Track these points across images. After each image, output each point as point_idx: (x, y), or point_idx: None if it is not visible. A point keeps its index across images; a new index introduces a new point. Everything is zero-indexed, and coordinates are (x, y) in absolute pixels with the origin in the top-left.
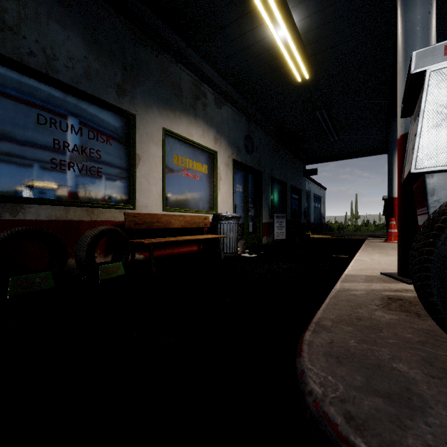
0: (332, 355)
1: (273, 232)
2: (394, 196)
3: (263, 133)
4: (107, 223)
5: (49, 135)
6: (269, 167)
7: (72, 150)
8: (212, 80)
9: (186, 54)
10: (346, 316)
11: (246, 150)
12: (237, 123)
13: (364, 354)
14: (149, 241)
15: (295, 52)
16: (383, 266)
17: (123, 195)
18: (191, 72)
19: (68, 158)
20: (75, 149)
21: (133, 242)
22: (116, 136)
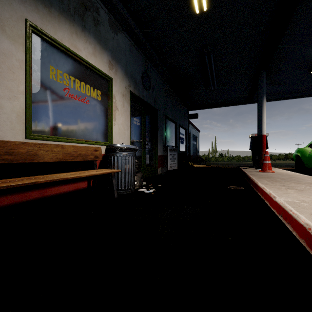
0: None
1: (167, 163)
2: (263, 134)
3: (158, 75)
4: None
5: None
6: (163, 106)
7: None
8: None
9: None
10: None
11: (144, 86)
12: (135, 57)
13: None
14: None
15: None
16: None
17: None
18: None
19: None
20: None
21: None
22: None
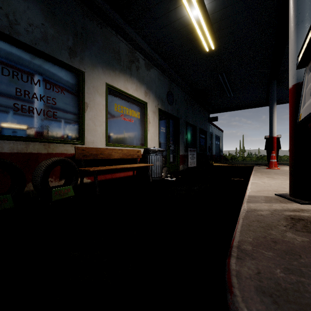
0: (265, 291)
1: (187, 161)
2: (274, 136)
3: (180, 90)
4: (61, 155)
5: (12, 85)
6: (184, 115)
7: (31, 97)
8: (143, 49)
9: (124, 28)
10: (262, 239)
11: (168, 102)
12: (162, 82)
13: (296, 289)
14: (93, 169)
15: (204, 27)
16: (274, 188)
17: (74, 134)
18: (127, 42)
19: (28, 103)
20: (34, 97)
21: (81, 170)
22: (69, 88)
